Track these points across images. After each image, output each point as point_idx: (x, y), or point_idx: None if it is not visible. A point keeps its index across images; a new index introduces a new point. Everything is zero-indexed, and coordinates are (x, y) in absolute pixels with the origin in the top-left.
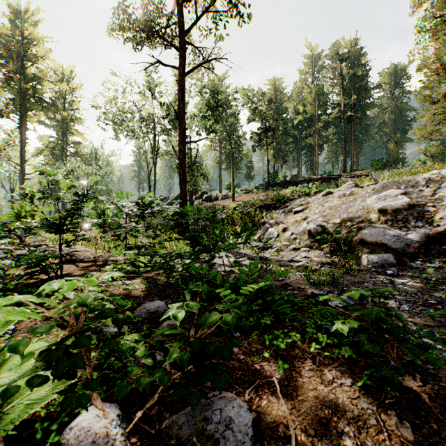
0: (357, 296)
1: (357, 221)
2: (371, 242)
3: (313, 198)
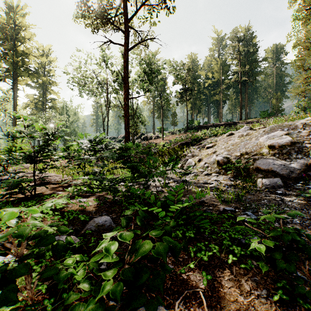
0: (273, 220)
1: (253, 154)
2: (264, 169)
3: (220, 137)
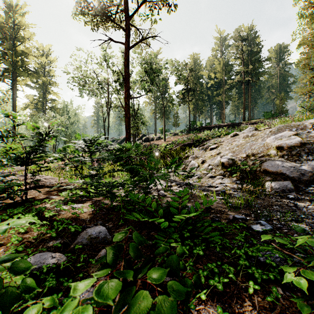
0: None
1: (260, 155)
2: (273, 171)
3: (224, 138)
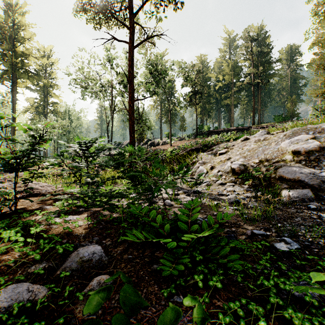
0: None
1: (274, 161)
2: (290, 178)
3: (234, 143)
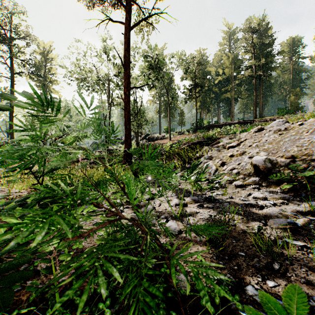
0: None
1: None
2: None
3: (245, 134)
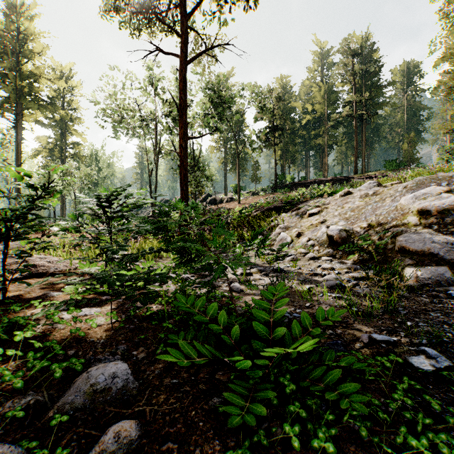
0: None
1: (391, 224)
2: (416, 251)
3: (330, 199)
